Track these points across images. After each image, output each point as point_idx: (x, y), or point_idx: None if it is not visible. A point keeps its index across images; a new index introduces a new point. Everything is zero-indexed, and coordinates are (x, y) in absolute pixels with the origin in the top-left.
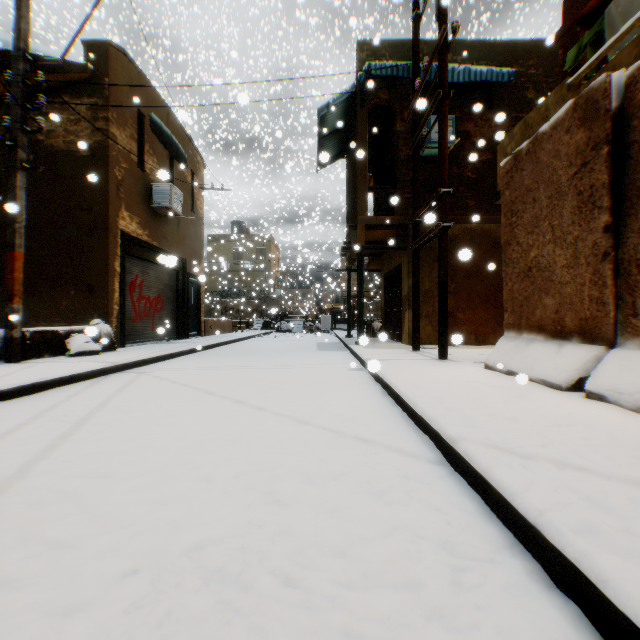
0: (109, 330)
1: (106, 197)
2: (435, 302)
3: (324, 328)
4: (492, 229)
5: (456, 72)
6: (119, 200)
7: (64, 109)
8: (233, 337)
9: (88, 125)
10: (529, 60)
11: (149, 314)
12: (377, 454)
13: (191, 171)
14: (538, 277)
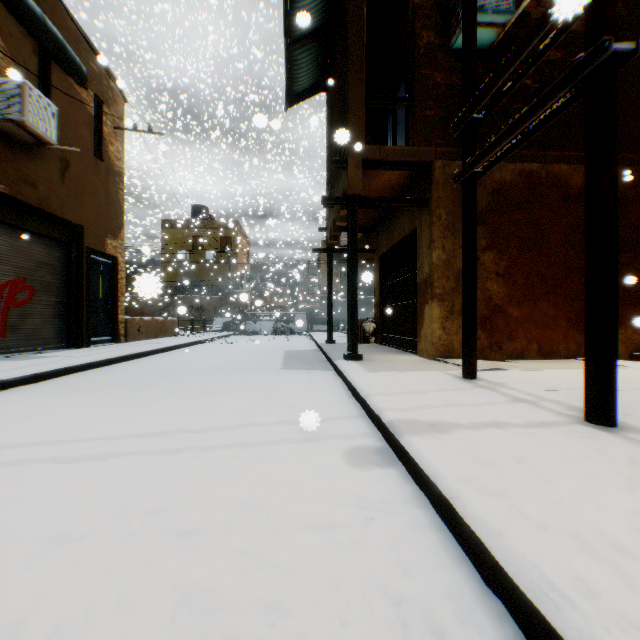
0: None
1: None
2: None
3: (298, 329)
4: (562, 173)
5: None
6: None
7: None
8: (164, 344)
9: None
10: None
11: None
12: None
13: (96, 97)
14: None
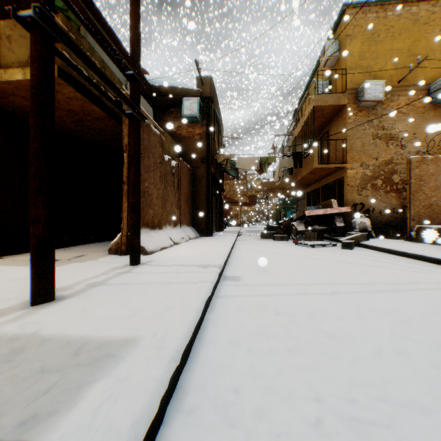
0: None
1: None
2: None
3: None
4: None
5: None
6: None
7: None
8: None
9: None
10: None
11: None
12: (246, 248)
13: None
14: (148, 198)
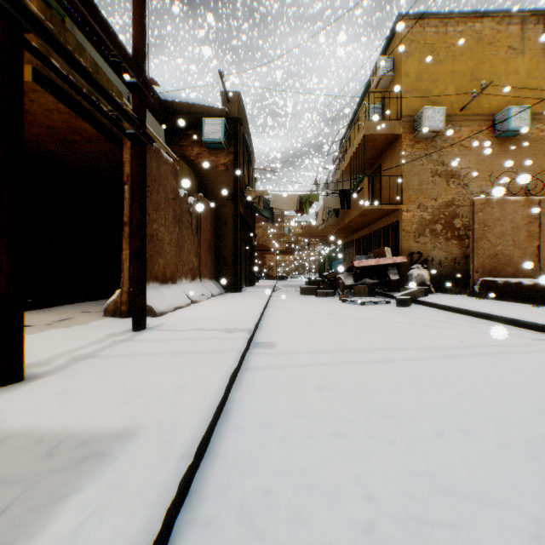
0: None
1: None
2: None
3: None
4: None
5: None
6: None
7: None
8: None
9: None
10: None
11: None
12: (283, 307)
13: None
14: (158, 244)
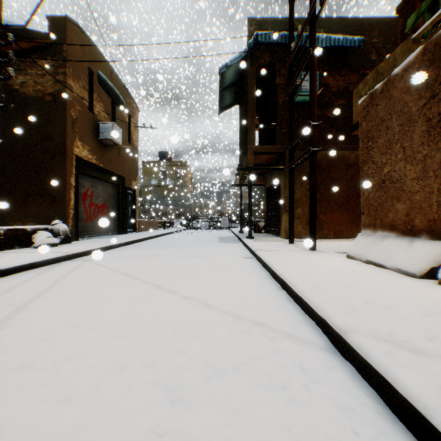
0: (66, 228)
1: (64, 131)
2: (304, 208)
3: (223, 226)
4: (345, 155)
5: (320, 39)
6: (74, 133)
7: (33, 66)
8: (159, 233)
9: (51, 78)
10: (372, 32)
11: (97, 216)
12: (272, 339)
13: (128, 114)
14: (390, 188)
